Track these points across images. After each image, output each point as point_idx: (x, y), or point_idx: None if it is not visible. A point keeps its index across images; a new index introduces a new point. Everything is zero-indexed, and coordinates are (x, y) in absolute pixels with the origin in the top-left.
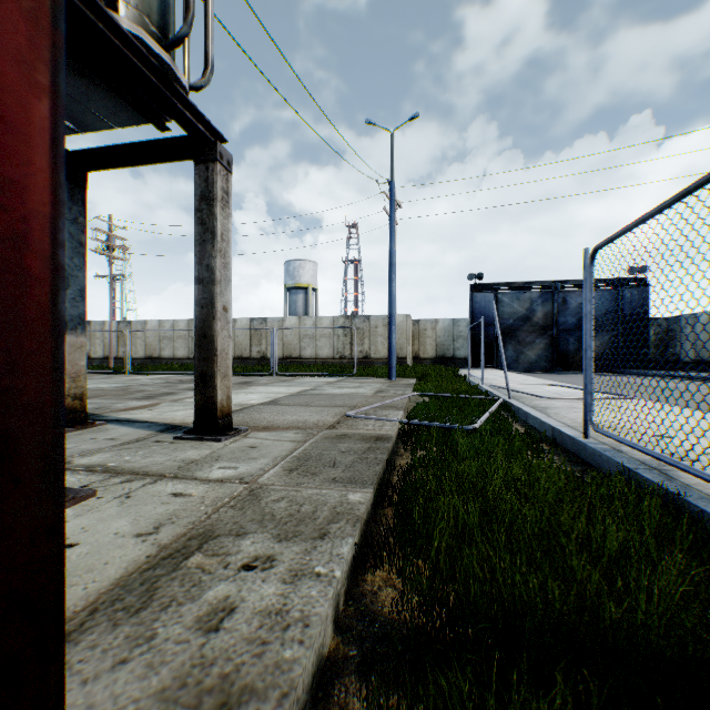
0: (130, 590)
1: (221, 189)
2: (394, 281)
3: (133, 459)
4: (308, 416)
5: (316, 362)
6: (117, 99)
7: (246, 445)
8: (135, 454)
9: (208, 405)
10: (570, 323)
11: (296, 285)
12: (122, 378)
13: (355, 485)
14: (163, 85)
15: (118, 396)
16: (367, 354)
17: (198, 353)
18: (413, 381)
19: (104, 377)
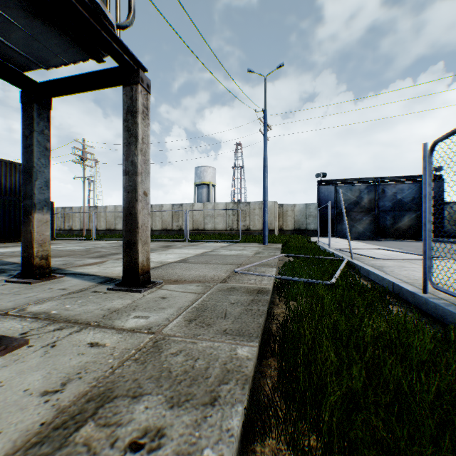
0: None
1: (142, 104)
2: (267, 177)
3: (72, 307)
4: (207, 272)
5: (214, 232)
6: (64, 37)
7: (159, 296)
8: (75, 302)
9: (132, 265)
10: (387, 206)
11: (202, 183)
12: (89, 243)
13: (243, 337)
14: (95, 22)
15: (81, 255)
16: (248, 227)
17: (125, 226)
18: (280, 245)
19: (78, 242)
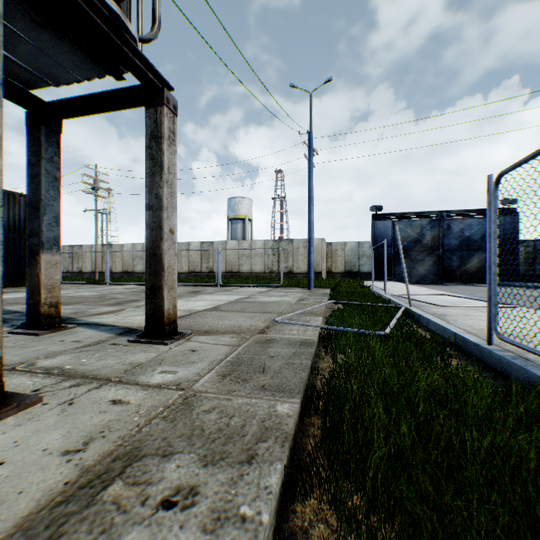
0: (31, 537)
1: (168, 129)
2: (312, 211)
3: (88, 362)
4: (243, 321)
5: (251, 275)
6: (78, 51)
7: (188, 348)
8: (92, 356)
9: (156, 313)
10: (453, 244)
11: (236, 216)
12: (102, 288)
13: (283, 393)
14: (115, 36)
15: (94, 303)
16: (291, 269)
17: (148, 269)
18: (327, 290)
19: (89, 287)
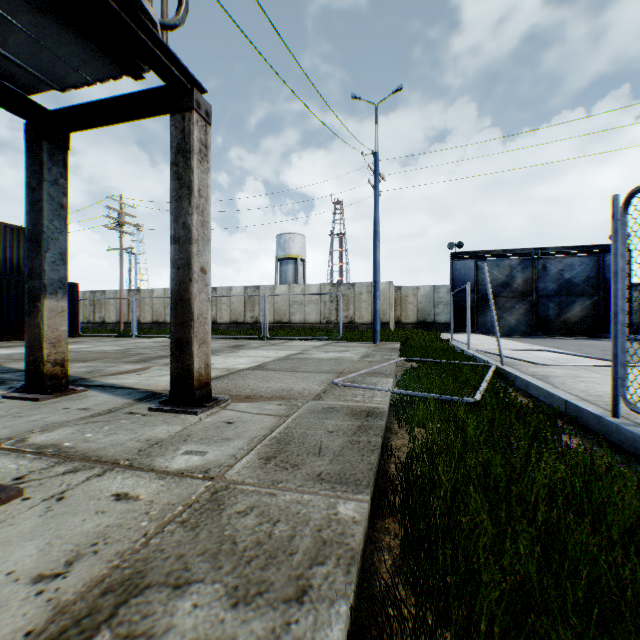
0: None
1: (198, 140)
2: (378, 248)
3: (94, 437)
4: (294, 383)
5: (304, 326)
6: (84, 42)
7: (223, 420)
8: (100, 429)
9: (184, 374)
10: (550, 289)
11: (287, 256)
12: (127, 341)
13: (346, 486)
14: (129, 19)
15: (115, 359)
16: (352, 319)
17: (174, 317)
18: (397, 345)
19: (112, 340)
